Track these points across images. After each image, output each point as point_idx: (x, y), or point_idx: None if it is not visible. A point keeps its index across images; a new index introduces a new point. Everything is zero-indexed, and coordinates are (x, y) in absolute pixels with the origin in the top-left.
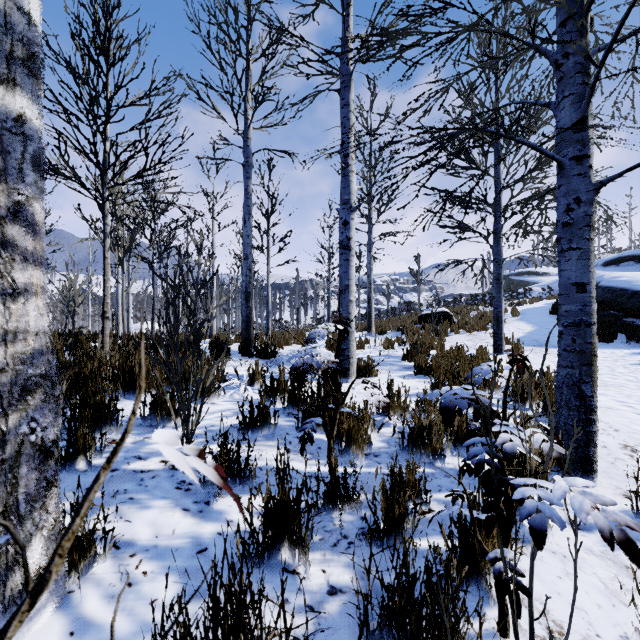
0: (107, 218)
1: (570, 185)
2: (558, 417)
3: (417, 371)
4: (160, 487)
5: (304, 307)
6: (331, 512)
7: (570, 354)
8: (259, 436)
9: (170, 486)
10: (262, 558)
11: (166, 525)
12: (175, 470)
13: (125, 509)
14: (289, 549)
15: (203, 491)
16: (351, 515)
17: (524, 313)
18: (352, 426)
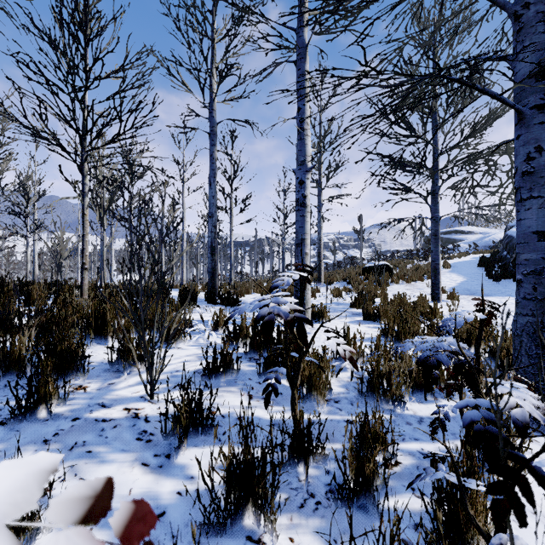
0: (86, 179)
1: (531, 134)
2: (517, 364)
3: (366, 317)
4: (120, 438)
5: (262, 261)
6: (296, 466)
7: (531, 302)
8: (222, 381)
9: (131, 437)
10: (224, 526)
11: (123, 483)
12: (137, 419)
13: (81, 464)
14: (253, 514)
15: (164, 442)
16: (316, 469)
17: (454, 266)
18: (313, 372)
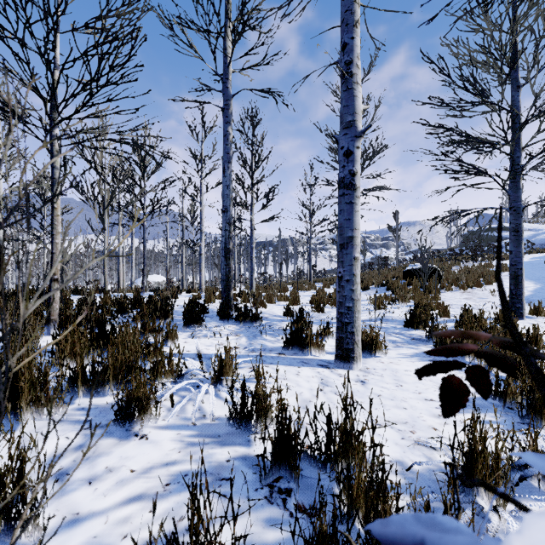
0: (56, 161)
1: None
2: None
3: None
4: None
5: (286, 262)
6: None
7: None
8: None
9: None
10: None
11: None
12: None
13: None
14: None
15: None
16: None
17: None
18: None
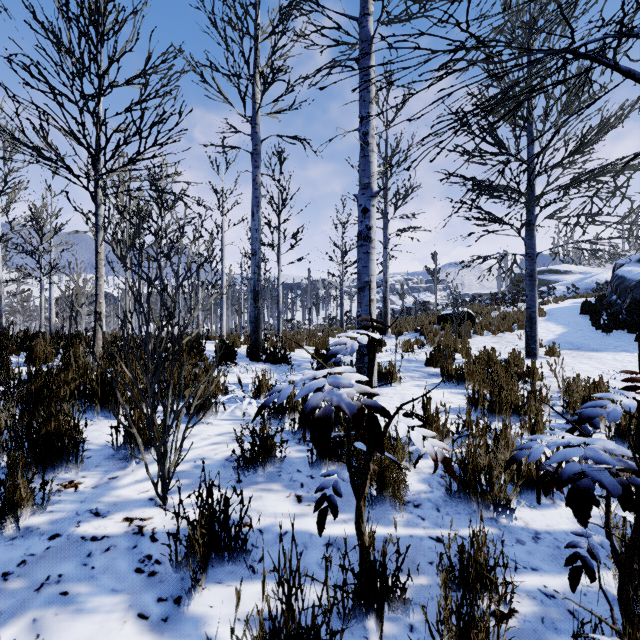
0: (100, 209)
1: None
2: None
3: (446, 380)
4: (112, 569)
5: (316, 307)
6: (364, 619)
7: None
8: (261, 475)
9: (128, 567)
10: None
11: None
12: (141, 535)
13: (49, 617)
14: None
15: (174, 576)
16: (394, 622)
17: (550, 313)
18: (384, 466)
